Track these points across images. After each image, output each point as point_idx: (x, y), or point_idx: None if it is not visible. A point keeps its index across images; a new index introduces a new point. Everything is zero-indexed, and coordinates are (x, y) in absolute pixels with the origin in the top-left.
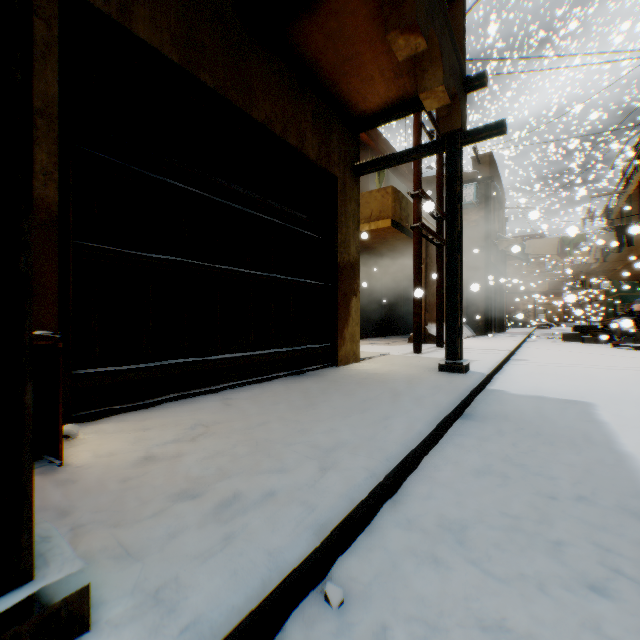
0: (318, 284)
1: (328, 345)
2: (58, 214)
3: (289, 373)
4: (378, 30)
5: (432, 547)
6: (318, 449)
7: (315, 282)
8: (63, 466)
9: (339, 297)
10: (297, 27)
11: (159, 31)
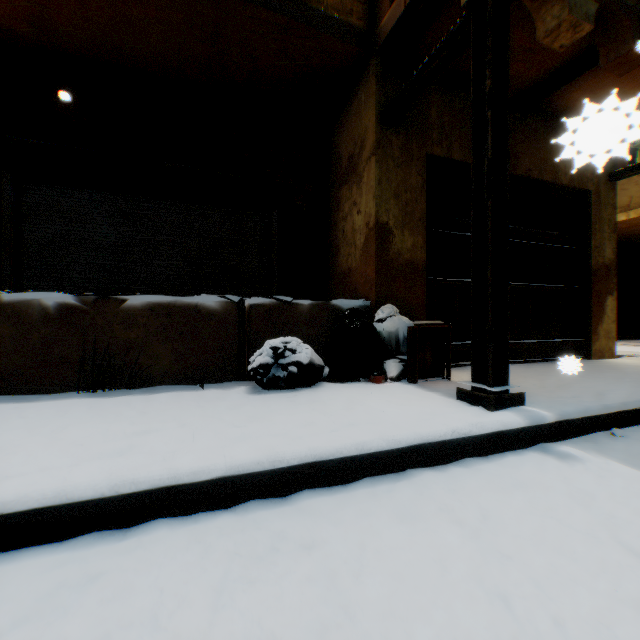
0: (568, 287)
1: (578, 340)
2: (424, 266)
3: (542, 359)
4: (639, 68)
5: None
6: (592, 391)
7: (566, 286)
8: (450, 380)
9: (590, 297)
10: (554, 94)
11: (463, 149)
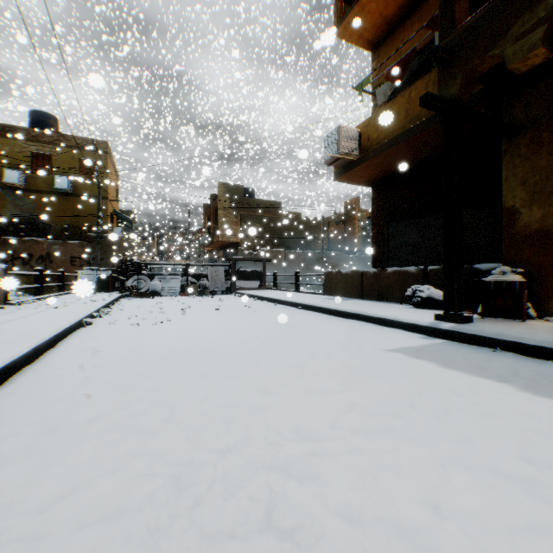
0: None
1: None
2: None
3: None
4: None
5: (526, 362)
6: None
7: None
8: (521, 322)
9: None
10: None
11: None
